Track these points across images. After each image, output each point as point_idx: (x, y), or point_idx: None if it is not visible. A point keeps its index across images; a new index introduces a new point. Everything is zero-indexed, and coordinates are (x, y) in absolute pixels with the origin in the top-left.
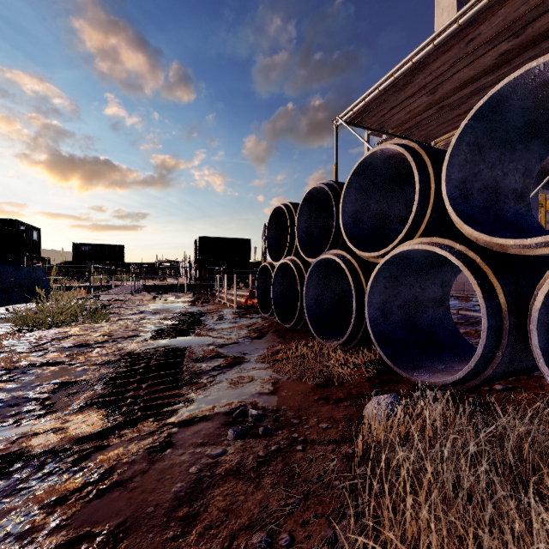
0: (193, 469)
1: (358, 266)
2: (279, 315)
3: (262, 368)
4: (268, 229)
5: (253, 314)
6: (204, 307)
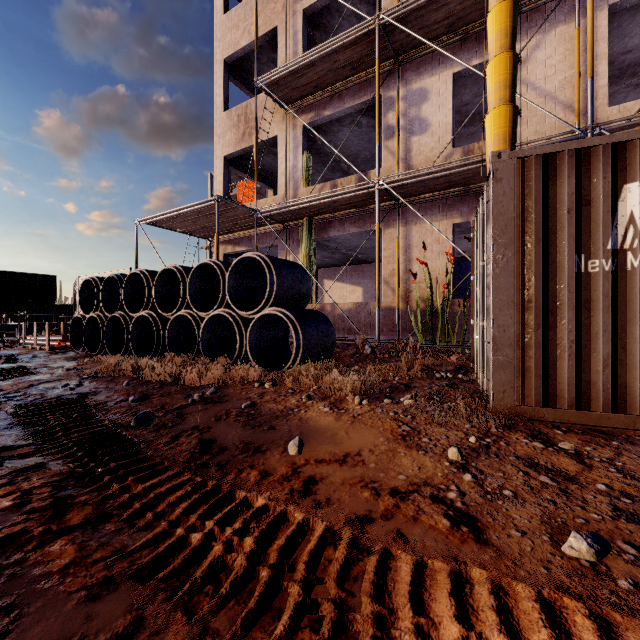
0: (55, 374)
1: (129, 320)
2: (89, 348)
3: (76, 366)
4: (81, 291)
5: (67, 352)
6: (11, 351)
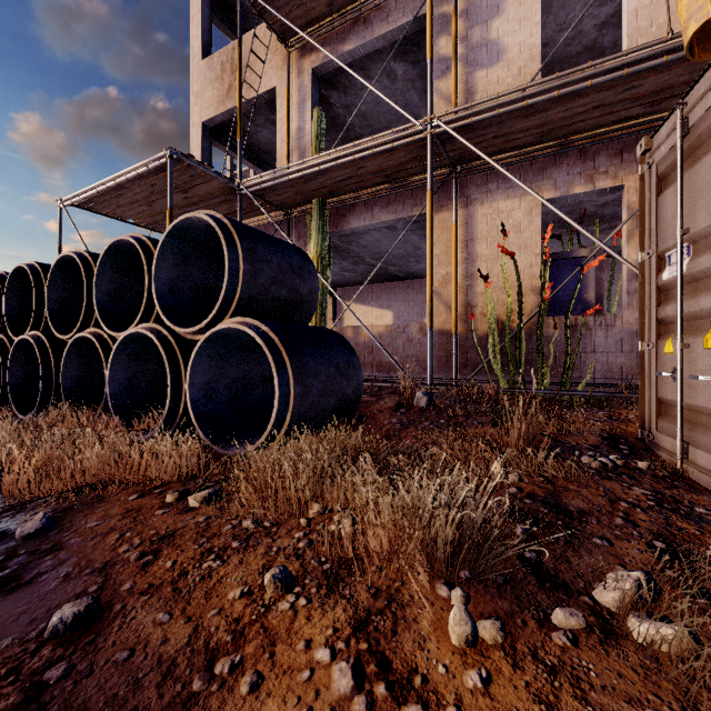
0: None
1: (10, 347)
2: None
3: None
4: None
5: None
6: None
